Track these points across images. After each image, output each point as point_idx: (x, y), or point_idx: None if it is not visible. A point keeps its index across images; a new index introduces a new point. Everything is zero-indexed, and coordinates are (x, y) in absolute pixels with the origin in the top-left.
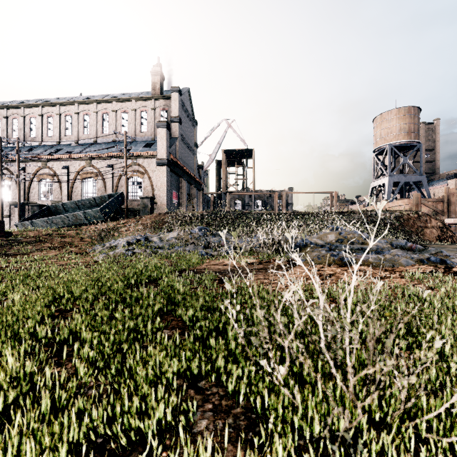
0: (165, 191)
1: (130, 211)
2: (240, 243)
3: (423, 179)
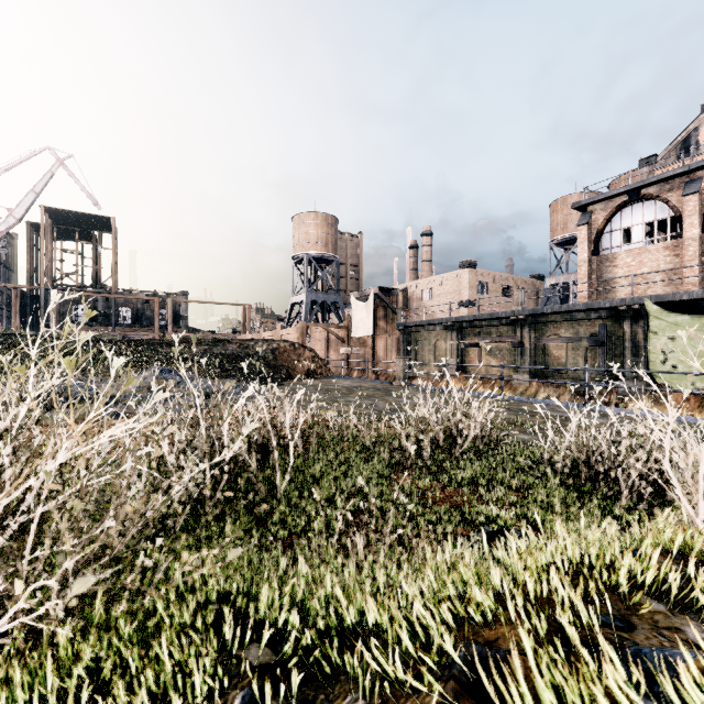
0: None
1: None
2: None
3: (340, 300)
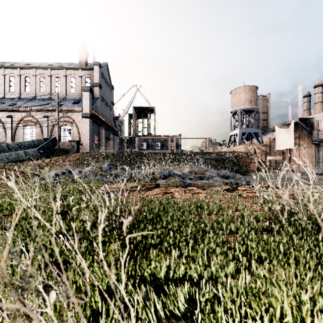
0: (88, 136)
1: (61, 150)
2: (133, 174)
3: (259, 131)
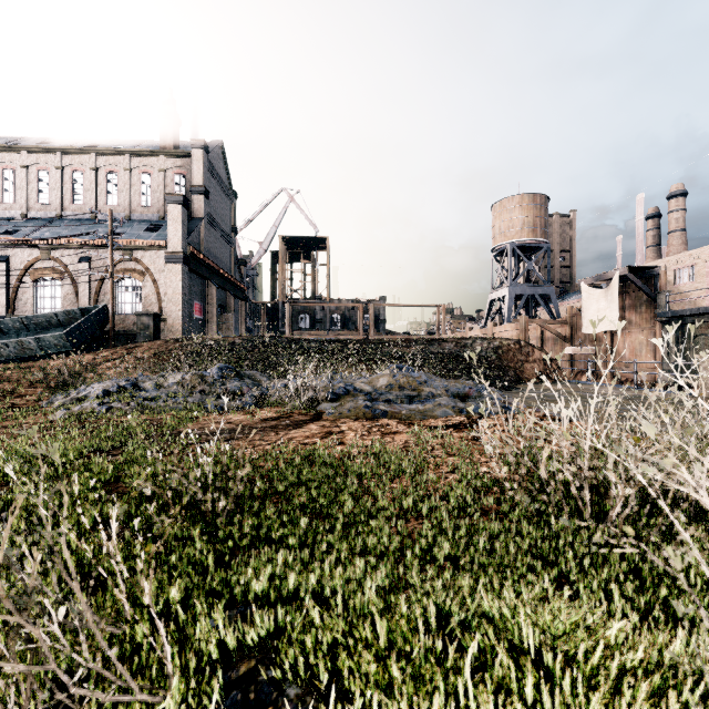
0: (180, 303)
1: (119, 335)
2: (272, 389)
3: (552, 292)
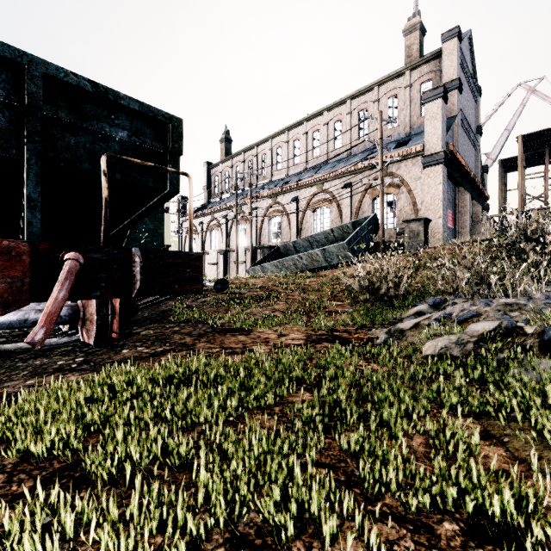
0: (439, 209)
1: (385, 246)
2: None
3: None
